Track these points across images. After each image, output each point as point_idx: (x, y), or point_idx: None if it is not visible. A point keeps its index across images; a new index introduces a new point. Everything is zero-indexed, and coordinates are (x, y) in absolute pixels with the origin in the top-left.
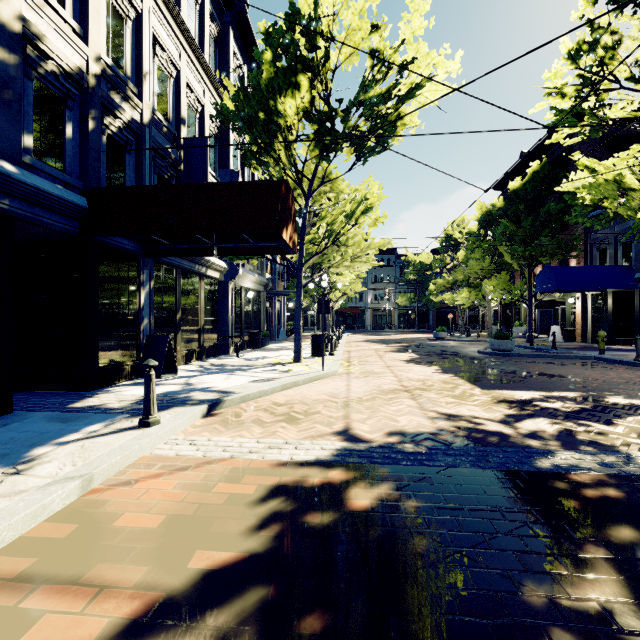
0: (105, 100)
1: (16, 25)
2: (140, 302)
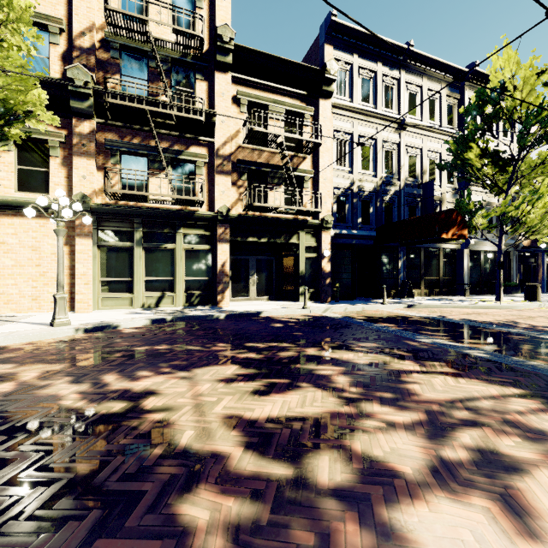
0: (383, 192)
1: (357, 190)
2: (398, 266)
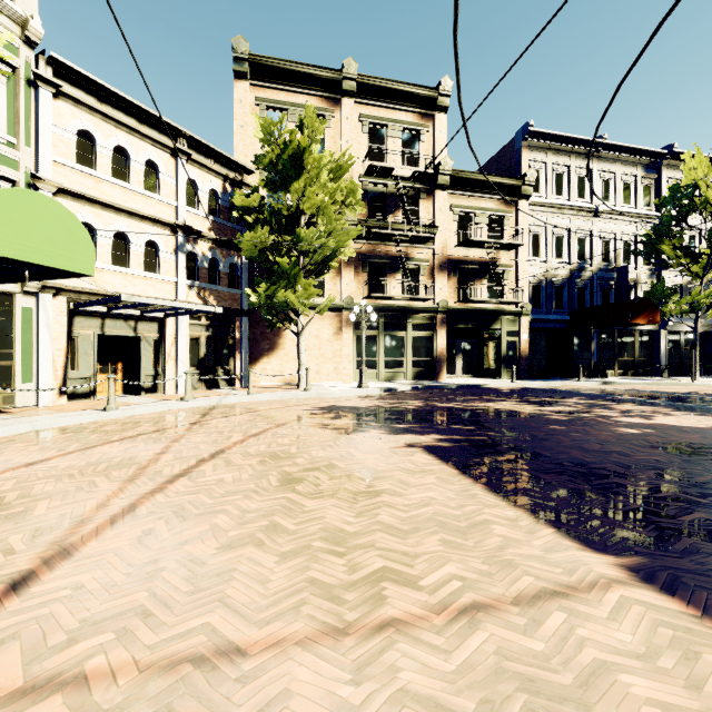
0: (576, 278)
1: (550, 278)
2: (591, 348)
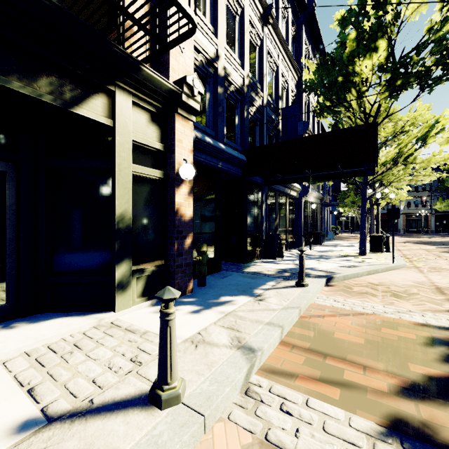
0: (249, 98)
1: (222, 72)
2: (262, 213)
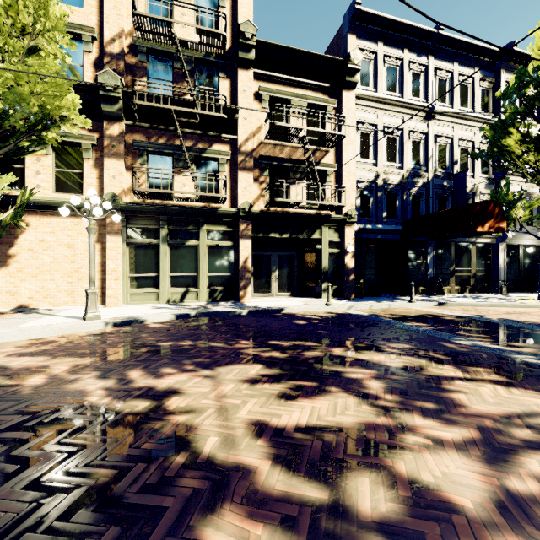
0: (410, 184)
1: (382, 183)
2: (427, 262)
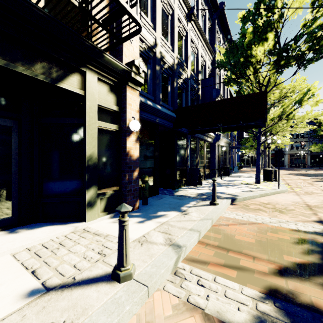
0: (178, 73)
1: (159, 55)
2: (187, 154)
